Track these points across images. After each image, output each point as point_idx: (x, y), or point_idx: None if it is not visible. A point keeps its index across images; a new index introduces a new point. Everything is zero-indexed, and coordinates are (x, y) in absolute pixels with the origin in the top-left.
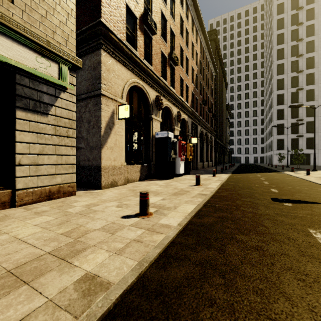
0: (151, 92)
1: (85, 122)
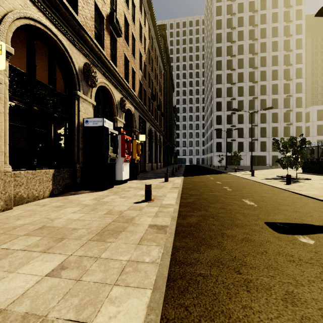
0: (76, 54)
1: None
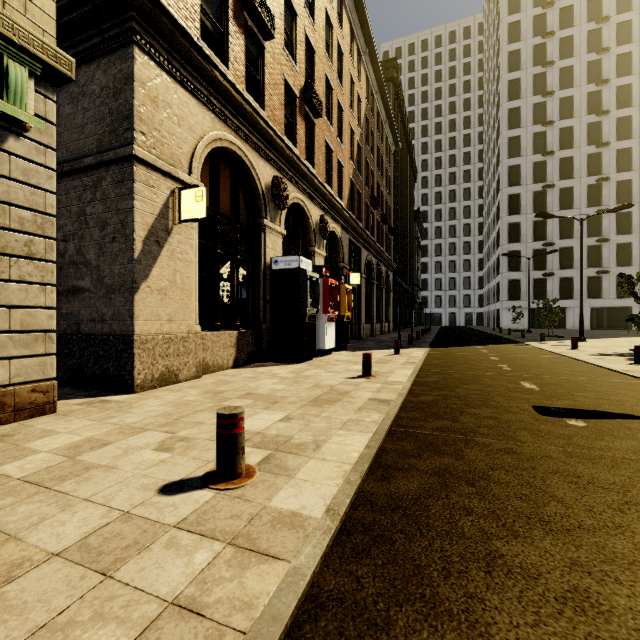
0: (263, 167)
1: (93, 226)
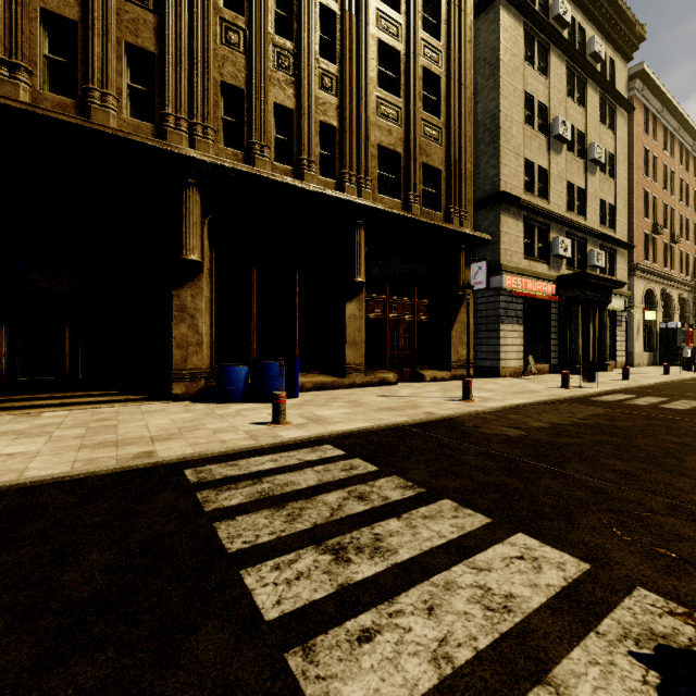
0: (656, 287)
1: None
